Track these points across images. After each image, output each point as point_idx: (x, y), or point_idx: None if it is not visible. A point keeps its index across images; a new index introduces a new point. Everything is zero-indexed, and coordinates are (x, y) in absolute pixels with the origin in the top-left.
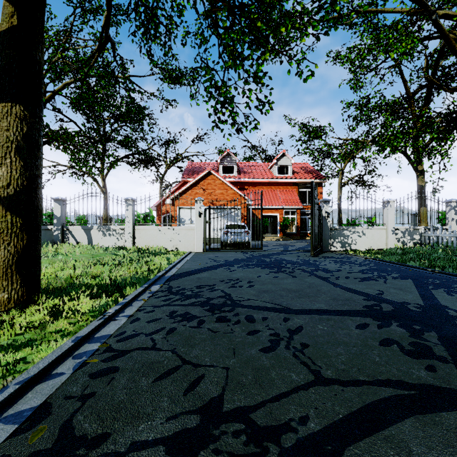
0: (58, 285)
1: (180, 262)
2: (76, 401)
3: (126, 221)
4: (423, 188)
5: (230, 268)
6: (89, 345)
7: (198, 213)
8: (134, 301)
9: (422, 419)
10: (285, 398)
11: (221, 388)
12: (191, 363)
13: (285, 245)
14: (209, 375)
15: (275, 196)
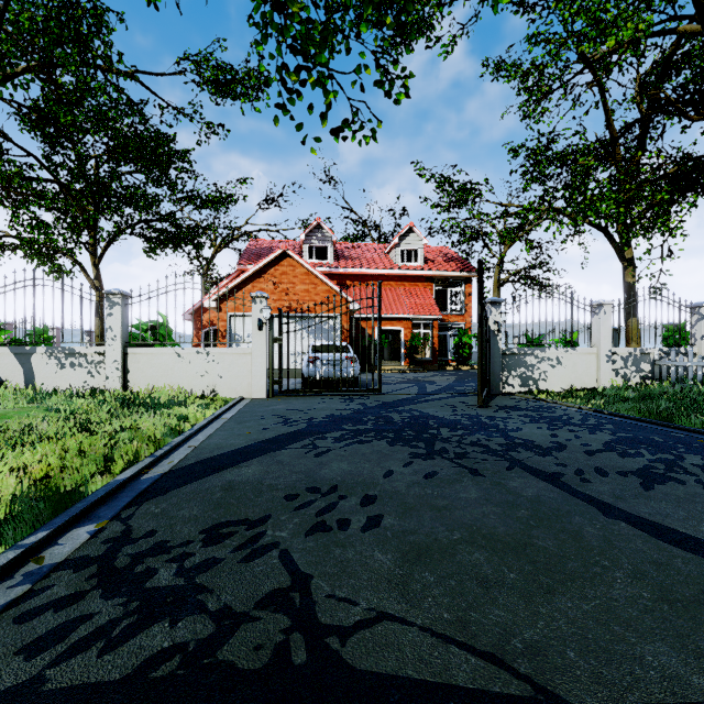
0: None
1: (208, 426)
2: None
3: (108, 338)
4: (634, 287)
5: (316, 443)
6: None
7: (258, 323)
8: None
9: None
10: None
11: None
12: None
13: (419, 381)
14: None
15: (397, 299)
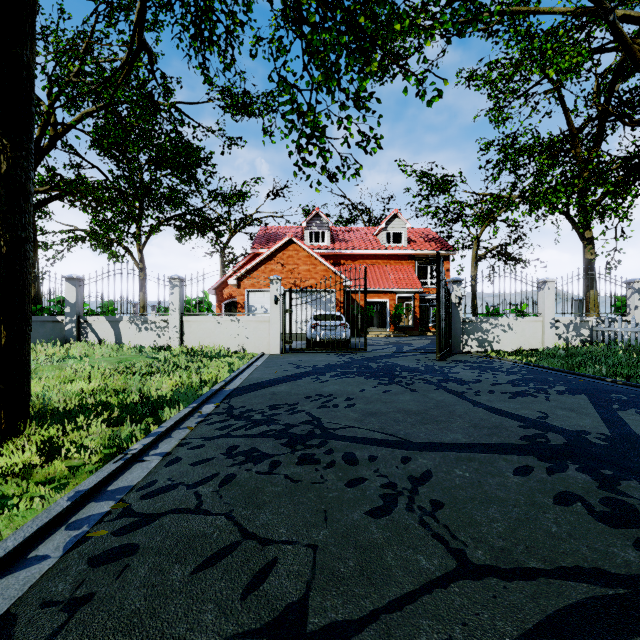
0: (61, 405)
1: (247, 369)
2: (58, 612)
3: (171, 310)
4: (593, 263)
5: (319, 377)
6: (96, 506)
7: (274, 298)
8: (175, 430)
9: None
10: (411, 603)
11: (303, 585)
12: (256, 537)
13: (399, 343)
14: (285, 561)
15: (383, 275)
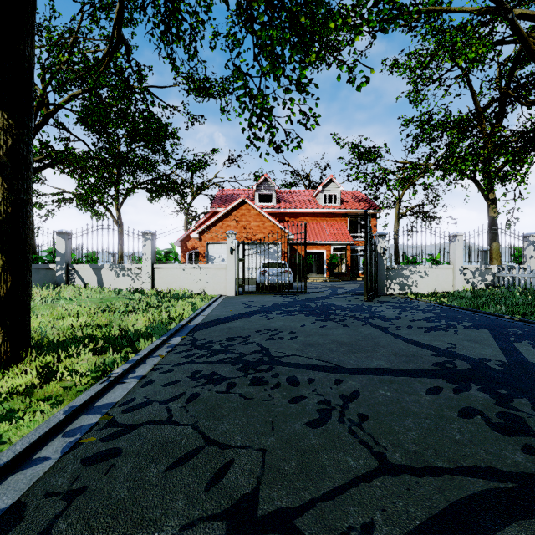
0: (55, 337)
1: (207, 308)
2: (59, 500)
3: (144, 259)
4: (495, 219)
5: (267, 315)
6: (86, 418)
7: (230, 250)
8: (149, 358)
9: (528, 527)
10: (341, 494)
11: (255, 480)
12: (216, 442)
13: (333, 287)
14: (240, 461)
15: (321, 230)
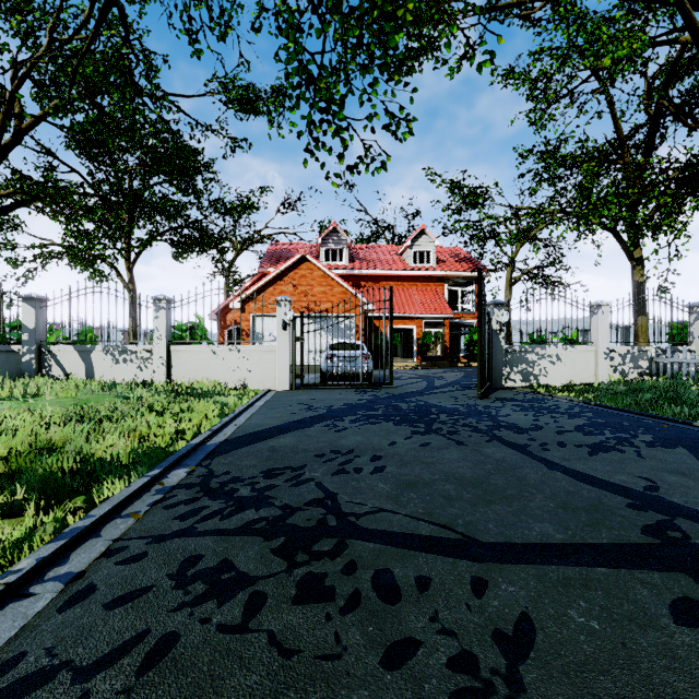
0: None
1: (245, 411)
2: None
3: (155, 337)
4: (642, 285)
5: (336, 423)
6: None
7: (282, 324)
8: (111, 520)
9: None
10: None
11: None
12: None
13: (428, 377)
14: None
15: (409, 298)
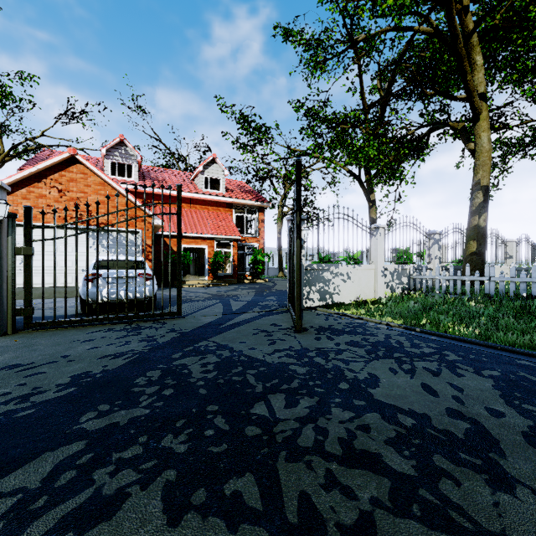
0: None
1: None
2: None
3: None
4: (376, 221)
5: None
6: None
7: None
8: None
9: None
10: None
11: None
12: None
13: (222, 296)
14: None
15: (201, 220)
